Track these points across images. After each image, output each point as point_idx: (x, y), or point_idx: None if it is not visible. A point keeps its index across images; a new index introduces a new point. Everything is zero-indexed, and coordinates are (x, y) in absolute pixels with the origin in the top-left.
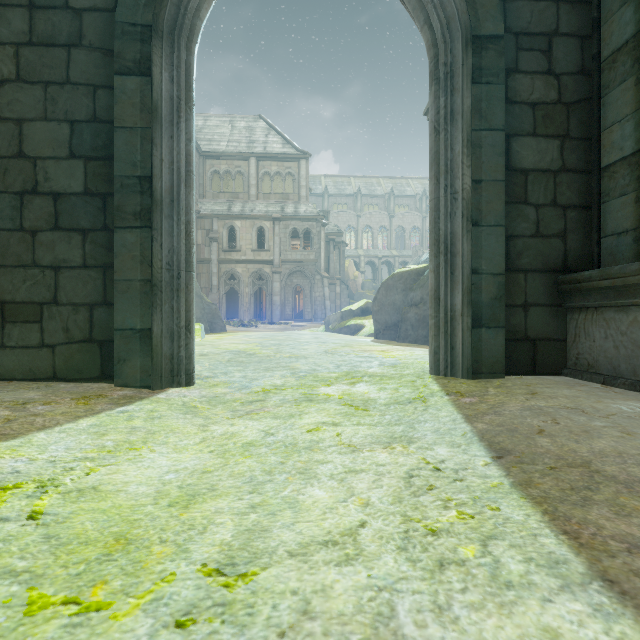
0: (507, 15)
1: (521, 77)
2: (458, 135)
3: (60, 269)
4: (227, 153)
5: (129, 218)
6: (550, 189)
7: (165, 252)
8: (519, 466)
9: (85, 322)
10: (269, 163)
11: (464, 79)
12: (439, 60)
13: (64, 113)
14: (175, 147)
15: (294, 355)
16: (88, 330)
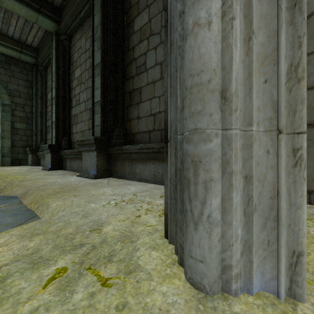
0: (13, 99)
1: (17, 111)
2: None
3: None
4: None
5: None
6: (24, 132)
7: None
8: None
9: None
10: None
11: (0, 111)
12: None
13: None
14: None
15: None
16: None
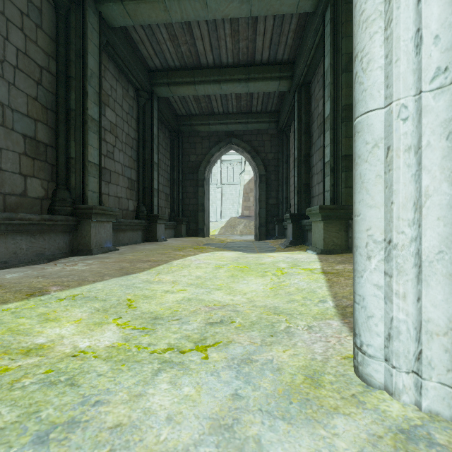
0: None
1: None
2: None
3: None
4: None
5: None
6: None
7: None
8: (134, 272)
9: None
10: None
11: None
12: None
13: None
14: None
15: None
16: None
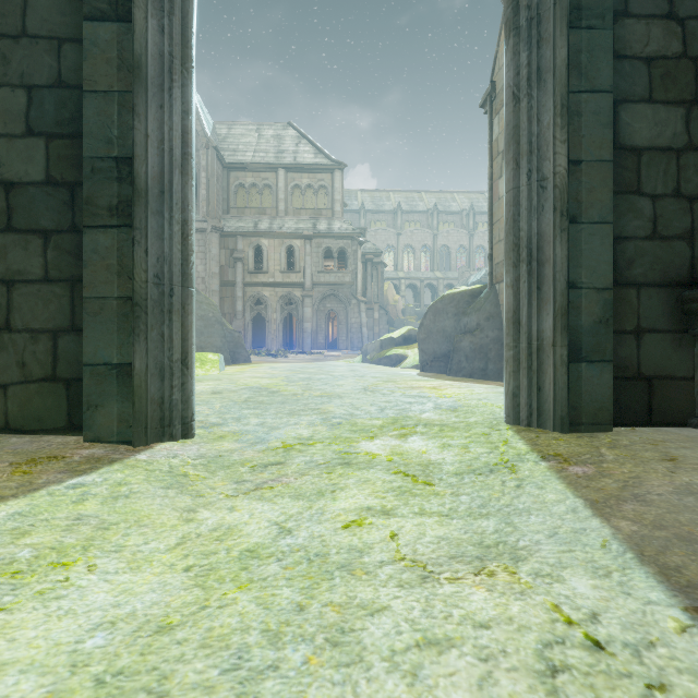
0: None
1: (632, 23)
2: (547, 101)
3: (14, 284)
4: (253, 164)
5: (102, 214)
6: (672, 174)
7: (152, 260)
8: None
9: (47, 354)
10: (300, 175)
11: (556, 23)
12: (519, 3)
13: (19, 76)
14: (166, 120)
15: (326, 393)
16: (51, 365)
